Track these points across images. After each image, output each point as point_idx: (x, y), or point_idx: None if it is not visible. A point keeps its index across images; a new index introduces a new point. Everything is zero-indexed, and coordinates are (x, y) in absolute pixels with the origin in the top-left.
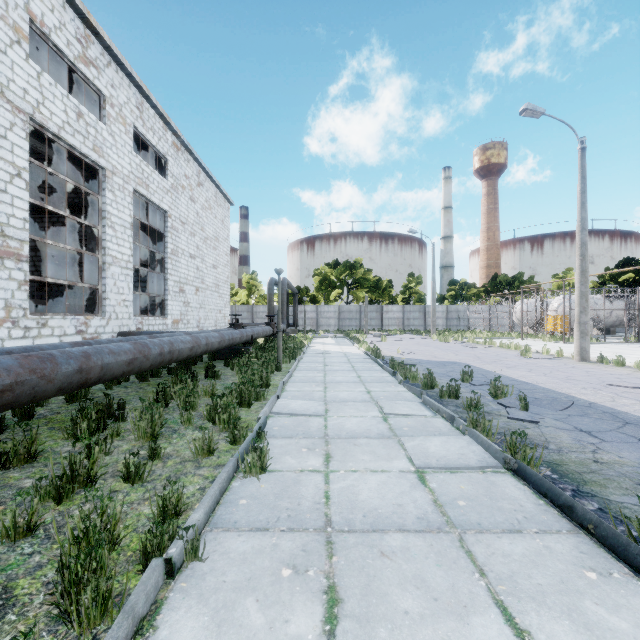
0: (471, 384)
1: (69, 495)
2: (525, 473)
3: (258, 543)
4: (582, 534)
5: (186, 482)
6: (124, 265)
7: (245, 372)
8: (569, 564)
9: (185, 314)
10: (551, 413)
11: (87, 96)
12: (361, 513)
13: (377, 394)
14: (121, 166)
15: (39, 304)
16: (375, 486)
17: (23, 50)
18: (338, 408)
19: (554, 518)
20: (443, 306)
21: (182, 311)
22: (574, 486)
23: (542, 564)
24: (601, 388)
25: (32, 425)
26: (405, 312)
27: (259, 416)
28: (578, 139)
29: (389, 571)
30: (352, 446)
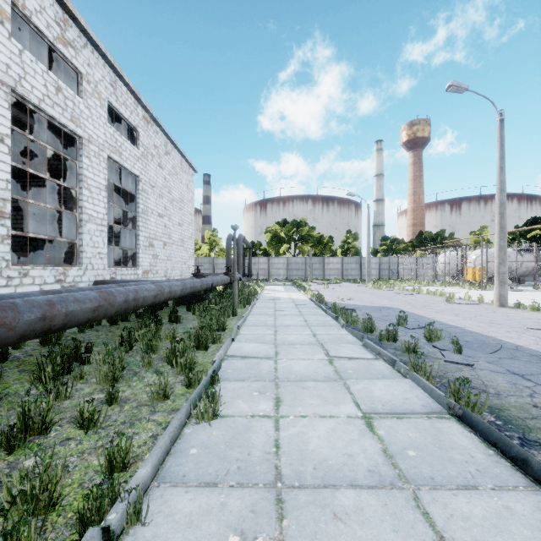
0: (406, 328)
1: (21, 444)
2: (471, 420)
3: (205, 502)
4: (540, 491)
5: (139, 428)
6: (99, 222)
7: (204, 317)
8: (534, 530)
9: (154, 265)
10: (483, 356)
11: (68, 75)
12: (311, 465)
13: (322, 337)
14: (96, 135)
15: (27, 256)
16: (324, 433)
17: (6, 29)
18: (287, 351)
19: (507, 471)
20: (376, 258)
21: (151, 263)
22: (520, 434)
23: (506, 530)
24: (523, 331)
25: (4, 367)
26: (344, 264)
27: (214, 359)
28: (497, 112)
29: (343, 539)
30: (301, 389)
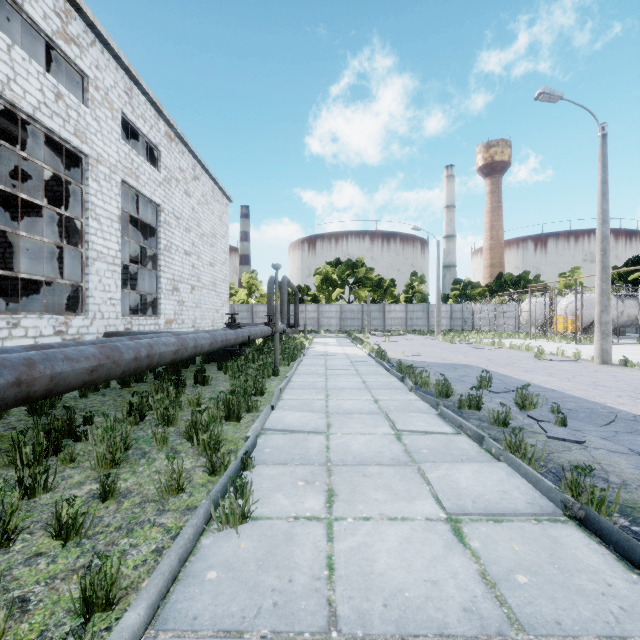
0: (490, 391)
1: None
2: (599, 526)
3: None
4: None
5: (139, 538)
6: (111, 261)
7: (237, 378)
8: None
9: (179, 314)
10: (594, 429)
11: (73, 81)
12: (380, 599)
13: (386, 404)
14: (107, 154)
15: (24, 303)
16: (396, 546)
17: None
18: (342, 422)
19: None
20: (447, 306)
21: (176, 310)
22: None
23: None
24: (638, 396)
25: None
26: (408, 312)
27: (247, 435)
28: (599, 125)
29: None
30: (361, 477)
